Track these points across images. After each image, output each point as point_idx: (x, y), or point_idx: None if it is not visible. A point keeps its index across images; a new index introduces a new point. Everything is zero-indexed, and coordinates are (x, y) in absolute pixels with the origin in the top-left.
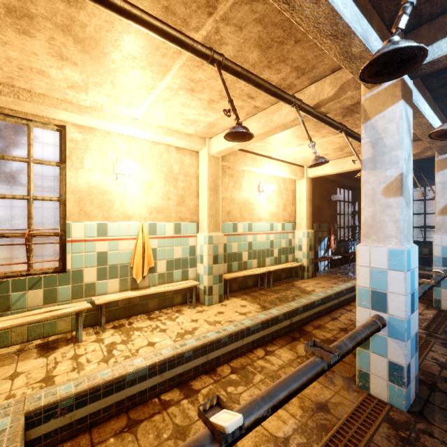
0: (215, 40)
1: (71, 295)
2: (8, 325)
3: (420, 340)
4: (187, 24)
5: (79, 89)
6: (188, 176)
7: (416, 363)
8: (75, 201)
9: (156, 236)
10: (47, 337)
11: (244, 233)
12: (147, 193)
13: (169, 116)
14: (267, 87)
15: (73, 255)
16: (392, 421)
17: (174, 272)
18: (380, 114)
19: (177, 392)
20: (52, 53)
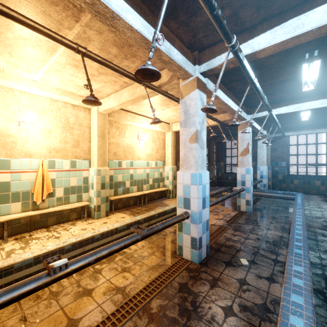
0: (84, 37)
1: None
2: None
3: (222, 227)
4: (62, 24)
5: None
6: (82, 126)
7: (207, 237)
8: None
9: (55, 169)
10: None
11: (127, 168)
12: (46, 137)
13: (63, 81)
14: (122, 72)
15: None
16: (189, 269)
17: (70, 196)
18: (188, 96)
19: None
20: None
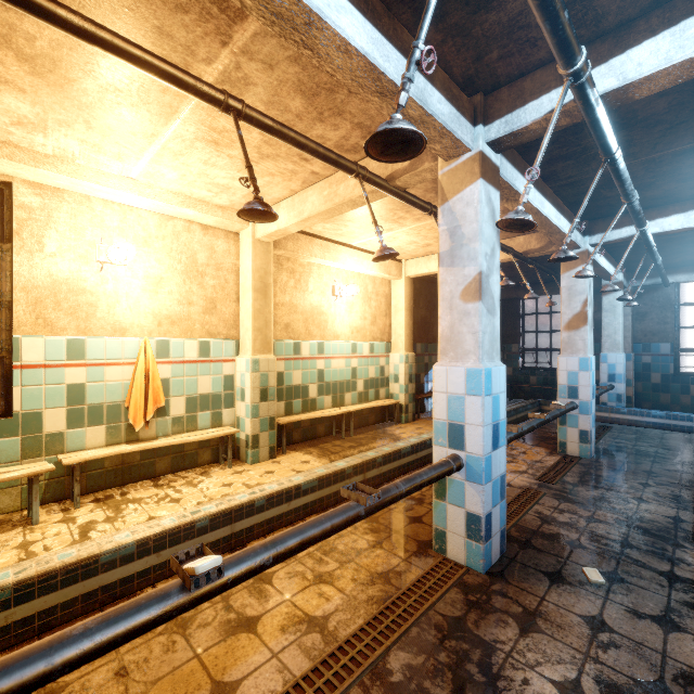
0: (238, 77)
1: (21, 452)
2: None
3: (528, 492)
4: (193, 53)
5: (31, 127)
6: (222, 269)
7: (503, 514)
8: (27, 303)
9: (169, 360)
10: None
11: (311, 357)
12: (153, 293)
13: (186, 177)
14: (314, 149)
15: (25, 389)
16: (464, 585)
17: (198, 414)
18: (458, 195)
19: None
20: None
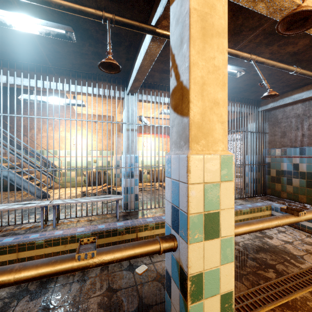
0: None
1: None
2: None
3: None
4: None
5: None
6: None
7: None
8: None
9: None
10: None
11: None
12: None
13: None
14: None
15: None
16: None
17: None
18: None
19: None
20: None
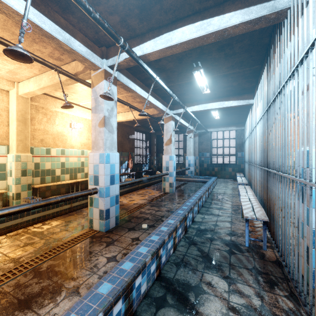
0: None
1: None
2: None
3: (142, 205)
4: None
5: None
6: None
7: (117, 210)
8: None
9: None
10: None
11: (57, 156)
12: None
13: None
14: None
15: None
16: (94, 236)
17: None
18: (97, 85)
19: None
20: None
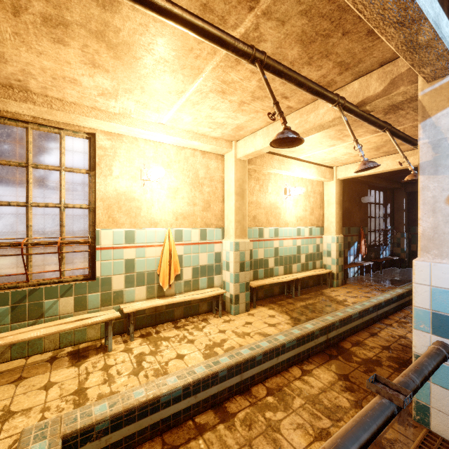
0: (253, 37)
1: (100, 302)
2: (42, 334)
3: None
4: (225, 22)
5: (109, 96)
6: (213, 180)
7: None
8: (103, 208)
9: (182, 242)
10: (78, 344)
11: (270, 239)
12: (173, 198)
13: (196, 120)
14: (310, 86)
15: (102, 262)
16: None
17: (199, 279)
18: (443, 111)
19: (212, 414)
20: (84, 61)
